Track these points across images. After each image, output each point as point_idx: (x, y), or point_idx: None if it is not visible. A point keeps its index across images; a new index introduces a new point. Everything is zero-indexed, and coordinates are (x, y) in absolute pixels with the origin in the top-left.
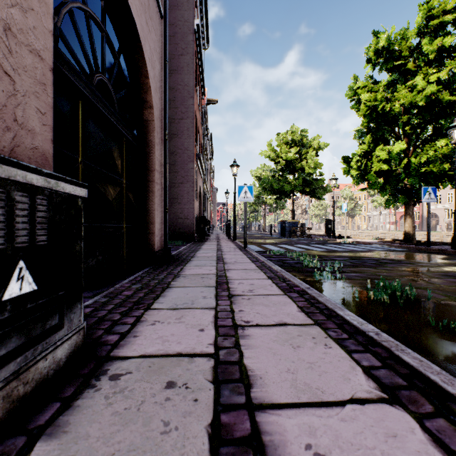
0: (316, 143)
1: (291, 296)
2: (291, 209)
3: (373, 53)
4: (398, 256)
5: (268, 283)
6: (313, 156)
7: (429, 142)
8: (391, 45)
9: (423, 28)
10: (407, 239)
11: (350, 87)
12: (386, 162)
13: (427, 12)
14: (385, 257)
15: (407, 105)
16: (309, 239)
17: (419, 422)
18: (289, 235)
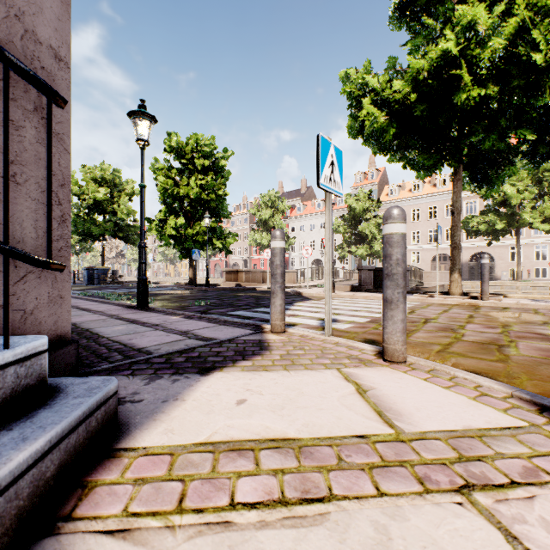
0: (131, 188)
1: (96, 302)
2: (102, 254)
3: (169, 147)
4: (173, 292)
5: (84, 301)
6: (126, 202)
7: (197, 222)
8: (179, 147)
9: (195, 148)
10: (191, 283)
11: (153, 164)
12: (176, 228)
13: (197, 140)
14: (164, 293)
15: (186, 194)
16: (121, 285)
17: (118, 306)
18: (99, 282)
